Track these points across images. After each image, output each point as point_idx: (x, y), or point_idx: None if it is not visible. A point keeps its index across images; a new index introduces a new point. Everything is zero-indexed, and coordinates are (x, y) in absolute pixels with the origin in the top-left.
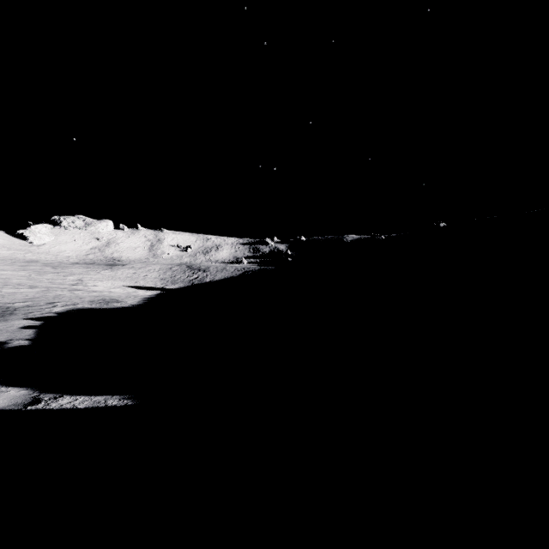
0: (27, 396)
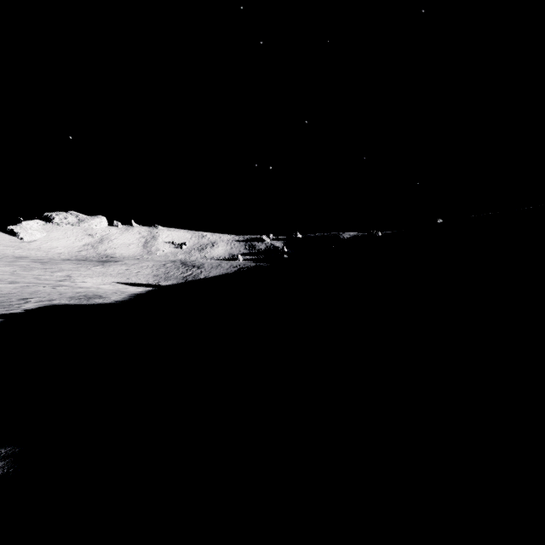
0: None
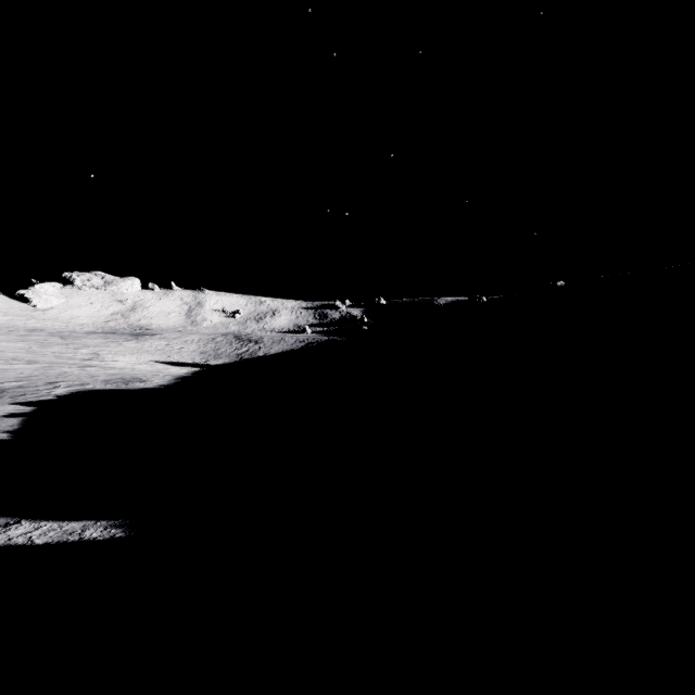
0: None
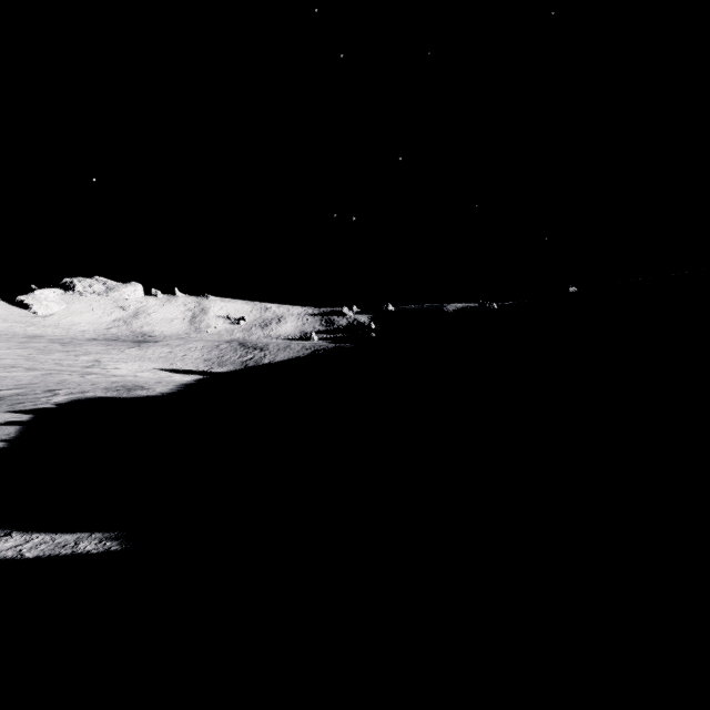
0: None
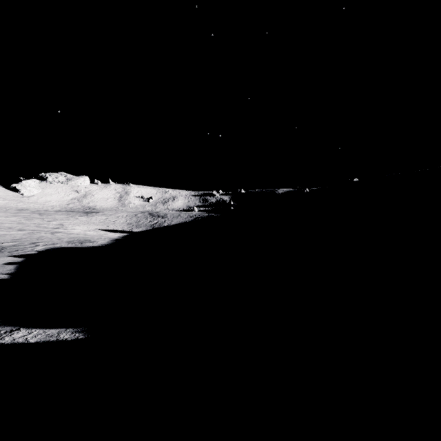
0: None
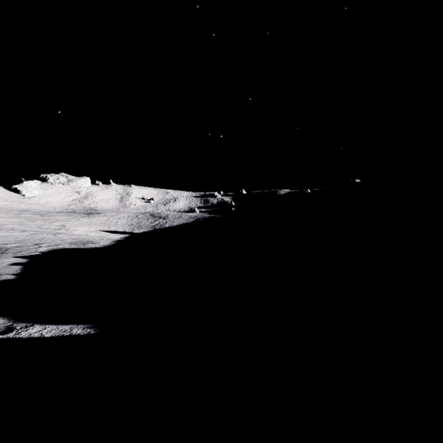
0: (1, 325)
